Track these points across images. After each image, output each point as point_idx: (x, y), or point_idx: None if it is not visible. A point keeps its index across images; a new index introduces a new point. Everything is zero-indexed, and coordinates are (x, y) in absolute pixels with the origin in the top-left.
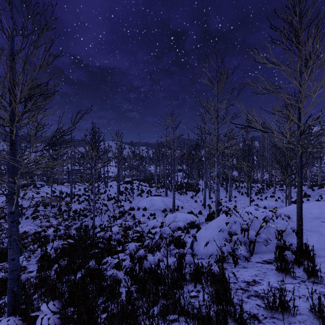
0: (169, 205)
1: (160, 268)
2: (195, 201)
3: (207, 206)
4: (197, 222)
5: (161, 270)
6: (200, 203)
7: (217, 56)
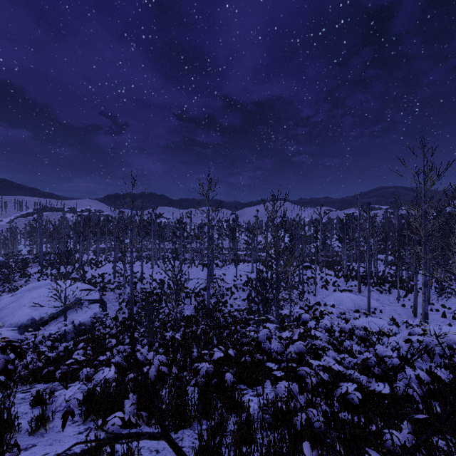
0: (363, 306)
1: (353, 351)
2: (403, 306)
3: (421, 315)
4: (396, 331)
5: (353, 351)
6: (410, 309)
7: (423, 151)
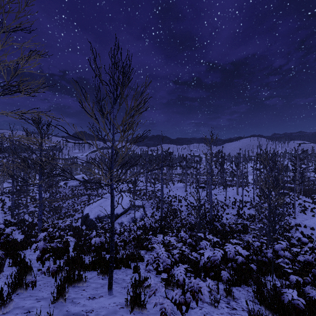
0: None
1: None
2: None
3: None
4: None
5: None
6: None
7: None
